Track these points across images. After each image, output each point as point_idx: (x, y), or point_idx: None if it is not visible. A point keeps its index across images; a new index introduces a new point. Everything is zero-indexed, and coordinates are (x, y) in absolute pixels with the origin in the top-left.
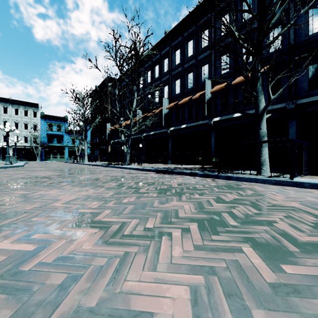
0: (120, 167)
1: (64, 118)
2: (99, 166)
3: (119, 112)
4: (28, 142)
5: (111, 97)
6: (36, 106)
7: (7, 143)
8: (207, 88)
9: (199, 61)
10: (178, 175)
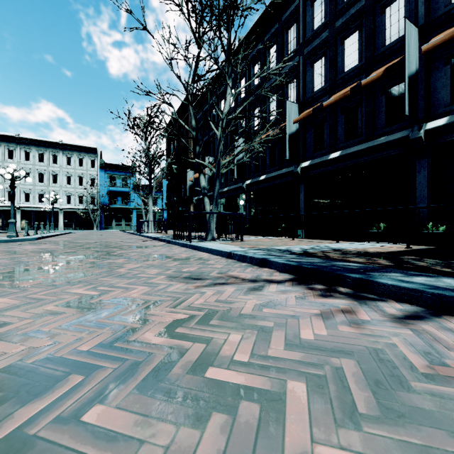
0: (192, 246)
1: (132, 167)
2: (160, 240)
3: (195, 128)
4: (83, 203)
5: None
6: (93, 151)
7: (11, 199)
8: (409, 45)
9: None
10: (442, 320)
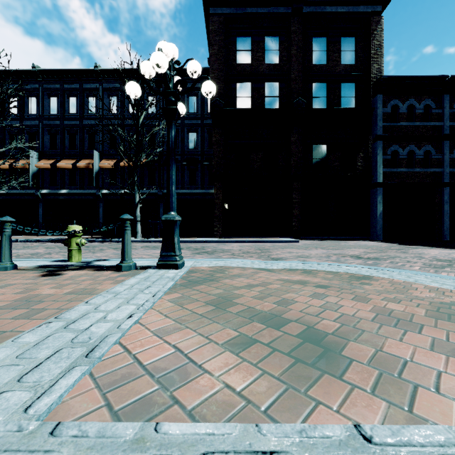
0: None
1: None
2: None
3: None
4: None
5: None
6: None
7: None
8: (95, 159)
9: (86, 126)
10: None
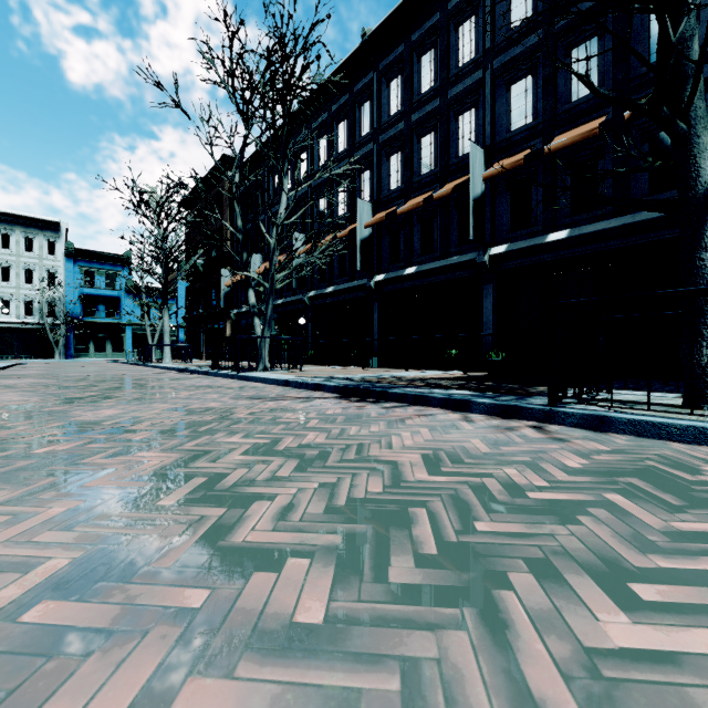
0: (241, 377)
1: (124, 256)
2: (191, 372)
3: (242, 230)
4: (33, 314)
5: (231, 205)
6: (53, 227)
7: None
8: (474, 167)
9: (452, 101)
10: (409, 407)
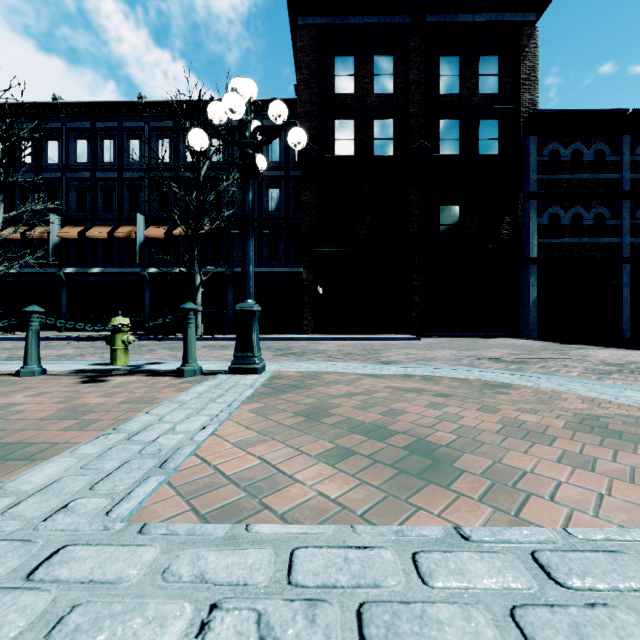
0: None
1: None
2: None
3: None
4: None
5: None
6: None
7: None
8: (140, 226)
9: (126, 180)
10: None
